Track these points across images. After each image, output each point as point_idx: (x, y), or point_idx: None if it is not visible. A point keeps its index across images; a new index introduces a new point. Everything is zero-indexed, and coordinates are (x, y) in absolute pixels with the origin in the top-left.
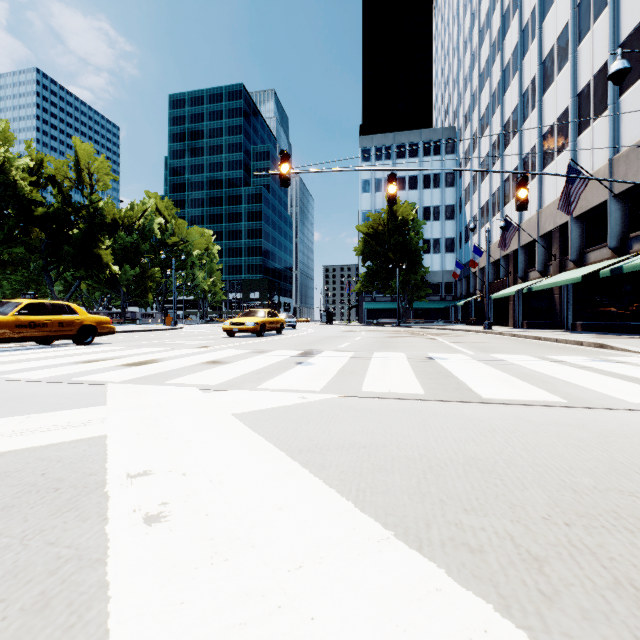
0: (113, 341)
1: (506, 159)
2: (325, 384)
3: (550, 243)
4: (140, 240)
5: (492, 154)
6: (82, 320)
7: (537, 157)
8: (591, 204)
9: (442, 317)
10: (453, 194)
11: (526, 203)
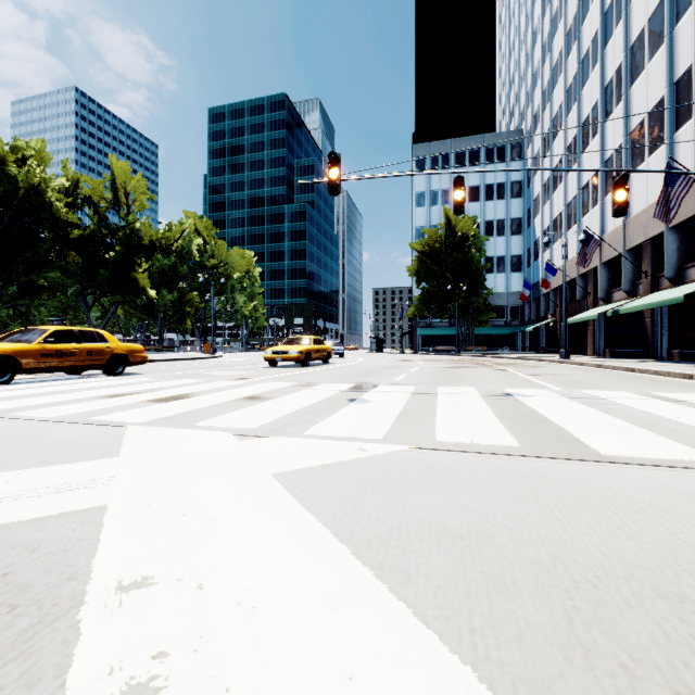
0: (146, 371)
1: (584, 163)
2: (387, 430)
3: (639, 258)
4: (178, 263)
5: (567, 158)
6: (112, 348)
7: (623, 159)
8: (693, 211)
9: (507, 344)
10: (520, 206)
11: (625, 207)
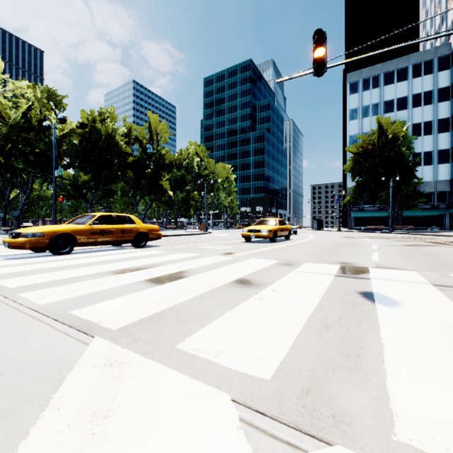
0: (161, 244)
1: None
2: None
3: None
4: (185, 174)
5: None
6: (138, 228)
7: None
8: None
9: (434, 224)
10: (447, 107)
11: None
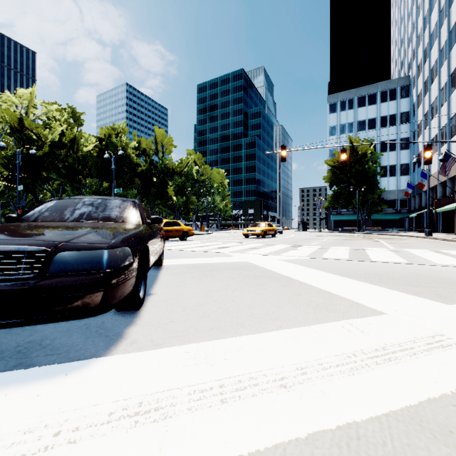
0: (192, 239)
1: (452, 101)
2: (306, 255)
3: None
4: (186, 180)
5: (440, 97)
6: (183, 229)
7: None
8: None
9: (397, 226)
10: (407, 129)
11: (430, 160)
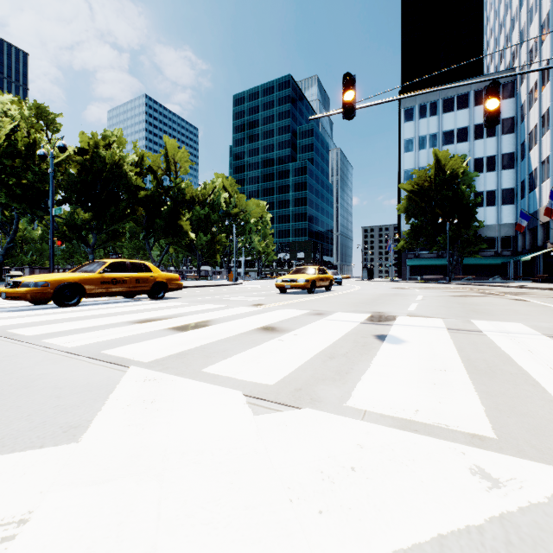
0: (182, 296)
1: None
2: (483, 408)
3: None
4: (210, 212)
5: None
6: (155, 277)
7: None
8: None
9: (497, 273)
10: (512, 141)
11: None
